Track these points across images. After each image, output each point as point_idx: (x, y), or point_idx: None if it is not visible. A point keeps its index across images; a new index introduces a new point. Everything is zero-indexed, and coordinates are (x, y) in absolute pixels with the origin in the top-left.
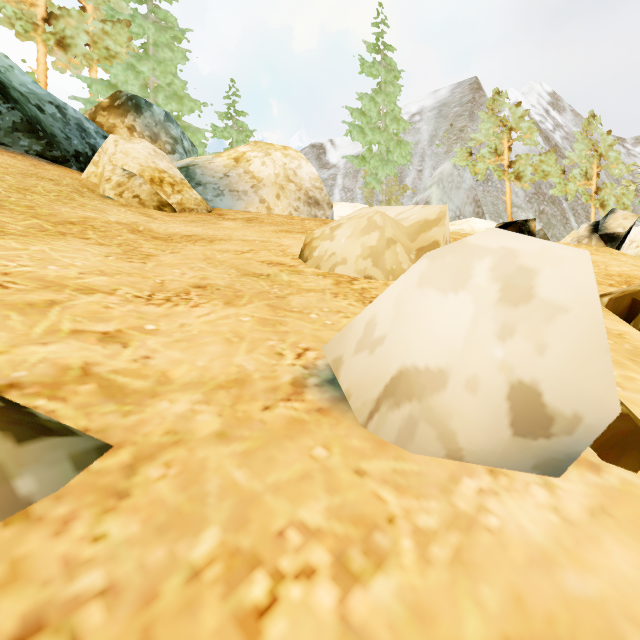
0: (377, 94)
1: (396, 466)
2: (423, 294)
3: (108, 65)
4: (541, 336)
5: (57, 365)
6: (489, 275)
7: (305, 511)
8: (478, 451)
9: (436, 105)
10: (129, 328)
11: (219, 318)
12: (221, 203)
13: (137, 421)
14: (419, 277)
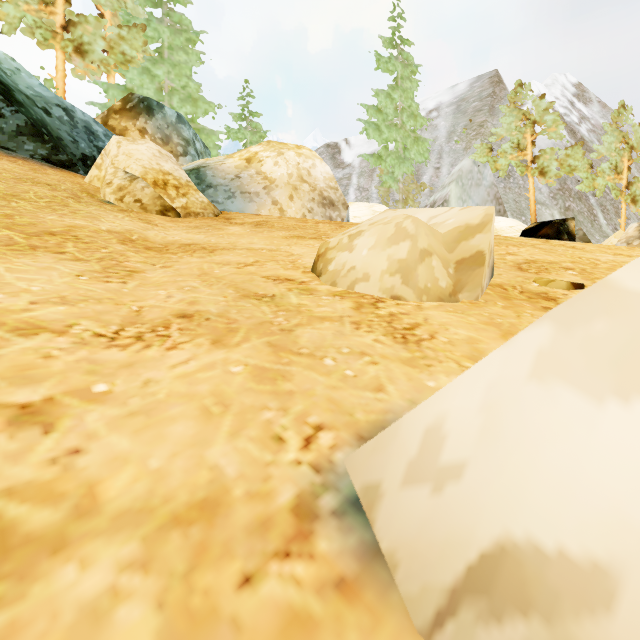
0: (393, 90)
1: None
2: (545, 394)
3: (124, 70)
4: None
5: None
6: None
7: None
8: None
9: (454, 100)
10: (67, 393)
11: (200, 368)
12: (232, 205)
13: (1, 630)
14: (535, 358)
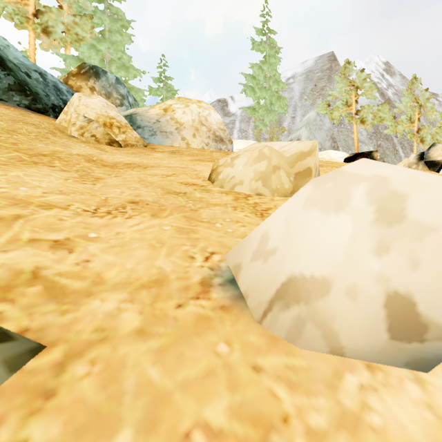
0: (263, 64)
1: (287, 362)
2: (308, 214)
3: (77, 45)
4: (414, 253)
5: (12, 270)
6: (365, 199)
7: (209, 410)
8: (357, 349)
9: (304, 71)
10: (76, 236)
11: (146, 227)
12: (154, 140)
13: (72, 319)
14: (305, 200)
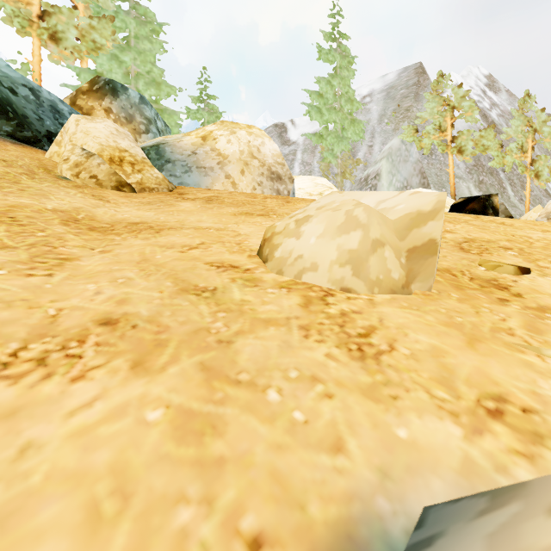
0: (333, 78)
1: None
2: None
3: (95, 56)
4: None
5: None
6: None
7: None
8: None
9: (384, 88)
10: None
11: (106, 416)
12: (189, 179)
13: None
14: None
